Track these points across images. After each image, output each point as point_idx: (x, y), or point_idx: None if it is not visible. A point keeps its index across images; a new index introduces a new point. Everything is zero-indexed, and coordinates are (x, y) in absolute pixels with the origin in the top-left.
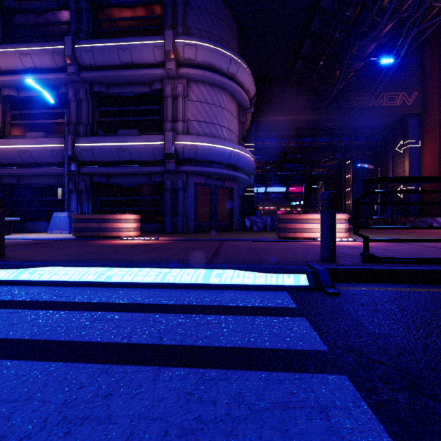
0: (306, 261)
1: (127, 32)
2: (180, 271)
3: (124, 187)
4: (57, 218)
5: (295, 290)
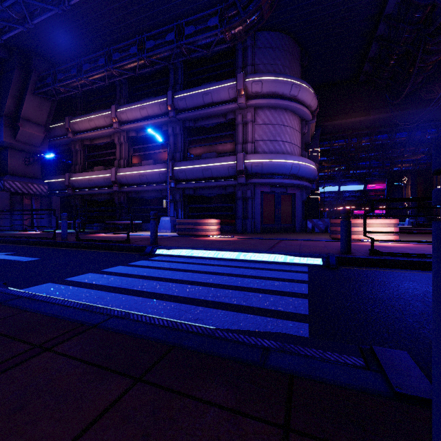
0: (330, 253)
1: (208, 77)
2: (250, 254)
3: (206, 197)
4: (163, 221)
5: (314, 266)
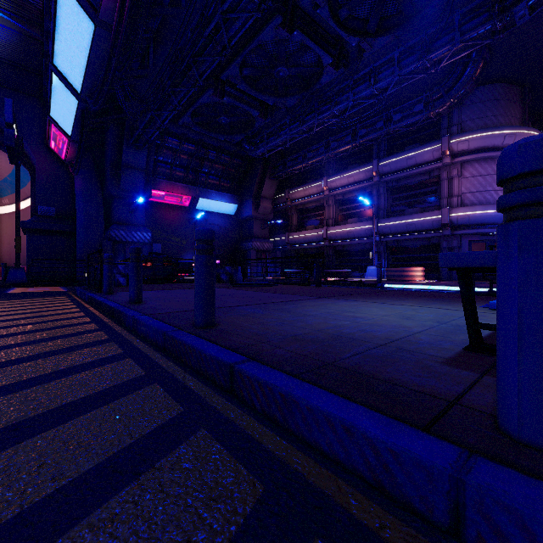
0: None
1: (411, 140)
2: (448, 287)
3: (409, 248)
4: (370, 269)
5: None
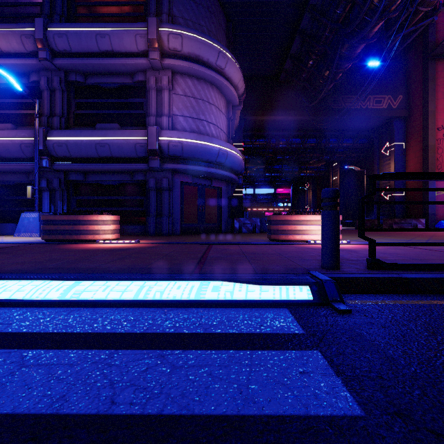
0: (306, 268)
1: (107, 18)
2: (157, 283)
3: (103, 186)
4: (26, 219)
5: (298, 306)
